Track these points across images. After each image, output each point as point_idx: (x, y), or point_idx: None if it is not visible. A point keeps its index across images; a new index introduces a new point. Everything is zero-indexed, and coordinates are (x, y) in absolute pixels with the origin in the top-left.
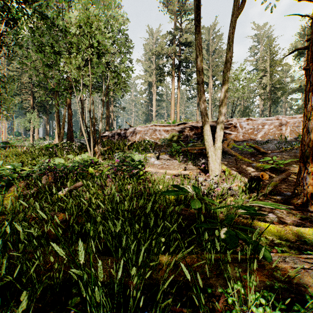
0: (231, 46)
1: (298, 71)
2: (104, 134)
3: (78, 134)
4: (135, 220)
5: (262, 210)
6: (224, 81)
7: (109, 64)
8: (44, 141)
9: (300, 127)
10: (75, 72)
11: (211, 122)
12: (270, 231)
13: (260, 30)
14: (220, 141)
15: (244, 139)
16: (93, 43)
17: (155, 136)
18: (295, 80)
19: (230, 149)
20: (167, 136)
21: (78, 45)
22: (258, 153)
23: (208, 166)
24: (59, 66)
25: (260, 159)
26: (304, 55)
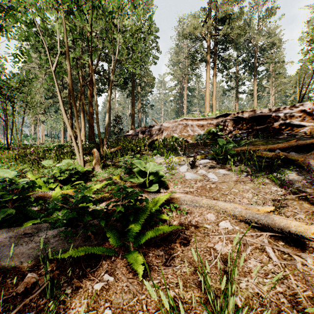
0: None
1: None
2: (128, 133)
3: None
4: None
5: None
6: None
7: (114, 18)
8: None
9: None
10: None
11: (266, 110)
12: None
13: None
14: None
15: None
16: None
17: (186, 133)
18: None
19: None
20: (202, 133)
21: None
22: None
23: None
24: None
25: None
26: None
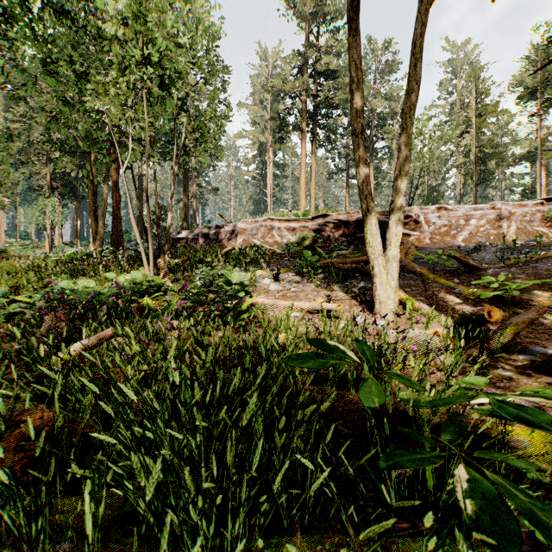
0: (417, 60)
1: (526, 124)
2: (180, 236)
3: (133, 236)
4: (218, 431)
5: (499, 388)
6: (405, 129)
7: (184, 103)
8: (72, 248)
9: (534, 222)
10: (115, 111)
11: None
12: (537, 447)
13: (458, 51)
14: (397, 245)
15: (433, 244)
16: (151, 56)
17: (272, 239)
18: (521, 141)
19: (411, 262)
20: (294, 239)
21: (122, 60)
22: (465, 270)
23: (373, 294)
24: (84, 99)
25: (470, 280)
26: (536, 96)
